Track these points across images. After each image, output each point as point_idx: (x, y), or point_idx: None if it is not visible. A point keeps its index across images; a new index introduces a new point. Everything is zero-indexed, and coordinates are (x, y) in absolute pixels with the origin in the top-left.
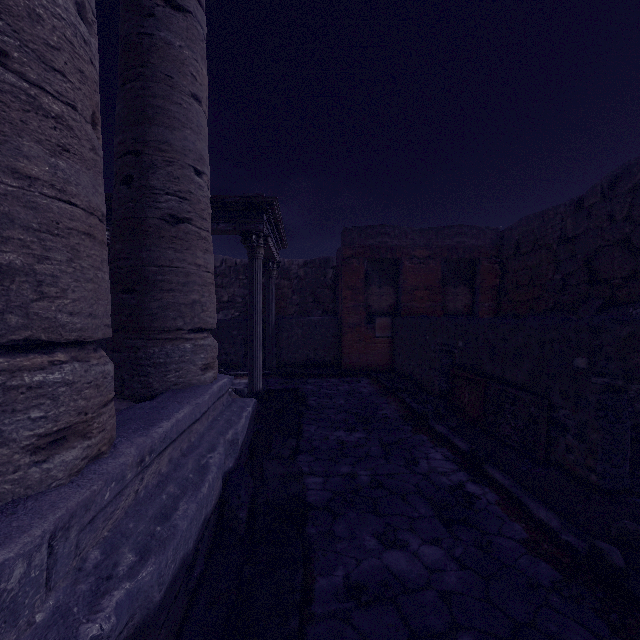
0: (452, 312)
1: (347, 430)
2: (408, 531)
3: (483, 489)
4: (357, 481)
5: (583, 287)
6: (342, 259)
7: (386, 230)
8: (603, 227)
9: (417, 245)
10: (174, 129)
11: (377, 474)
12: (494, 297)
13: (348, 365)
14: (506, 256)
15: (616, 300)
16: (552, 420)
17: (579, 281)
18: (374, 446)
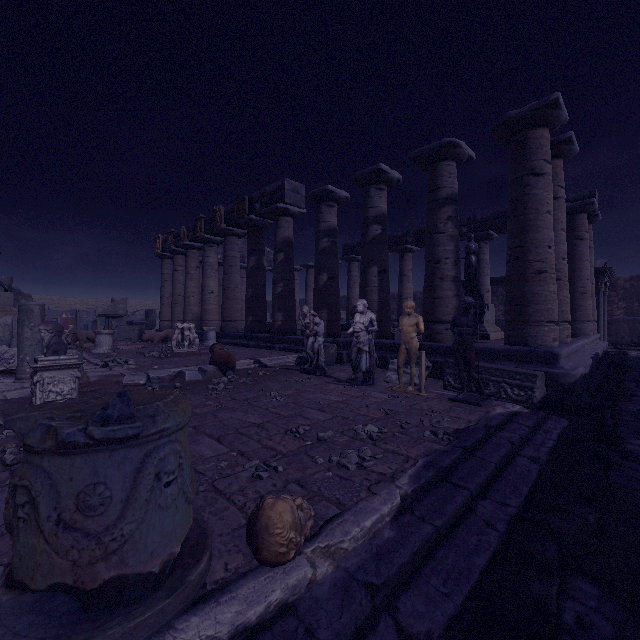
0: None
1: None
2: None
3: None
4: None
5: None
6: None
7: None
8: None
9: None
10: None
11: None
12: None
13: None
14: None
15: None
16: None
17: None
18: None
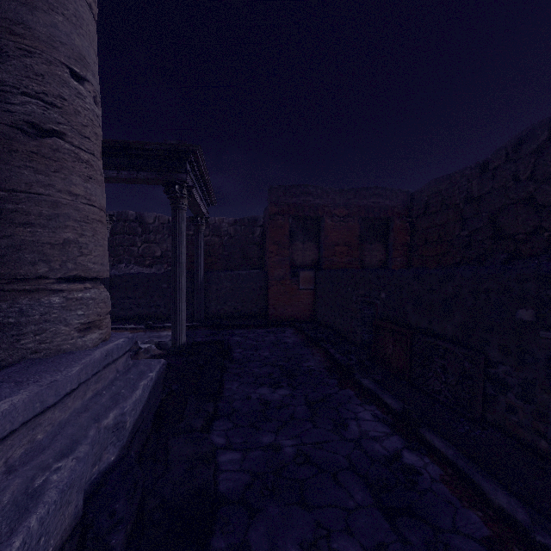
0: (368, 266)
1: (271, 386)
2: (344, 533)
3: (422, 459)
4: (281, 455)
5: (488, 242)
6: (268, 216)
7: (309, 190)
8: (507, 187)
9: (337, 204)
10: (35, 8)
11: (303, 443)
12: (405, 253)
13: (274, 316)
14: (416, 216)
15: (520, 254)
16: (489, 376)
17: (484, 237)
18: (299, 405)
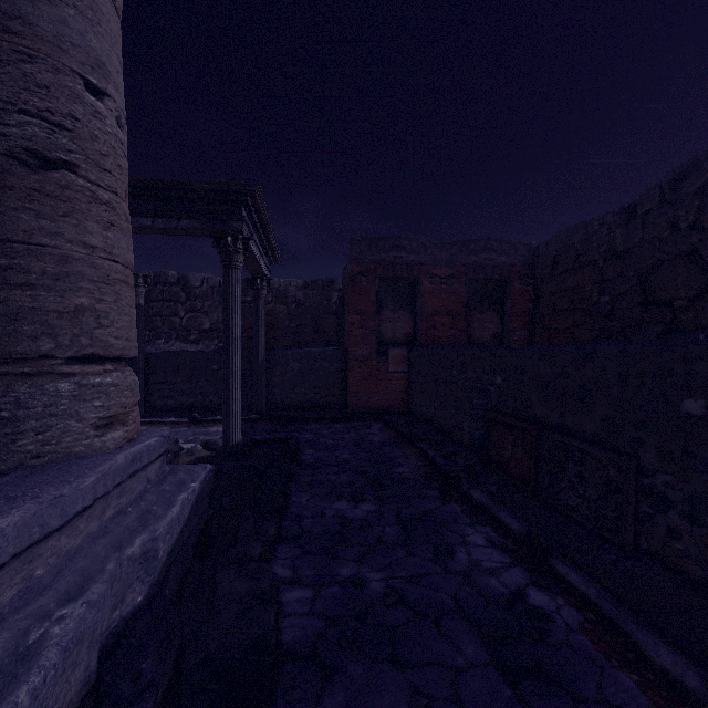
0: (478, 342)
1: (352, 499)
2: (451, 703)
3: (554, 600)
4: (365, 593)
5: (637, 311)
6: (348, 277)
7: (401, 243)
8: (662, 237)
9: (438, 262)
10: None
11: (395, 577)
12: (527, 324)
13: (356, 406)
14: (541, 276)
15: (679, 325)
16: (643, 488)
17: (632, 303)
18: (389, 525)
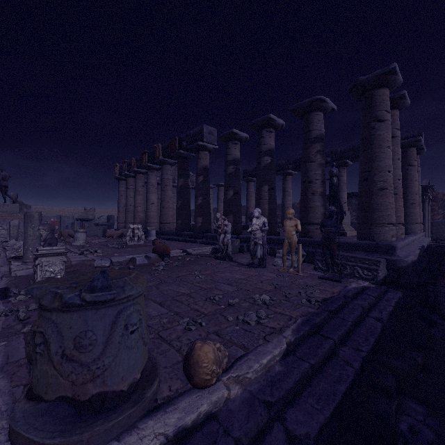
0: None
1: None
2: None
3: None
4: None
5: None
6: None
7: None
8: None
9: None
10: None
11: None
12: None
13: None
14: None
15: None
16: None
17: None
18: None
